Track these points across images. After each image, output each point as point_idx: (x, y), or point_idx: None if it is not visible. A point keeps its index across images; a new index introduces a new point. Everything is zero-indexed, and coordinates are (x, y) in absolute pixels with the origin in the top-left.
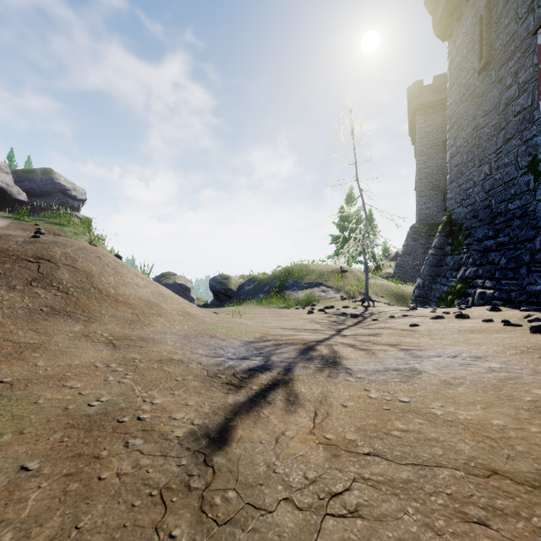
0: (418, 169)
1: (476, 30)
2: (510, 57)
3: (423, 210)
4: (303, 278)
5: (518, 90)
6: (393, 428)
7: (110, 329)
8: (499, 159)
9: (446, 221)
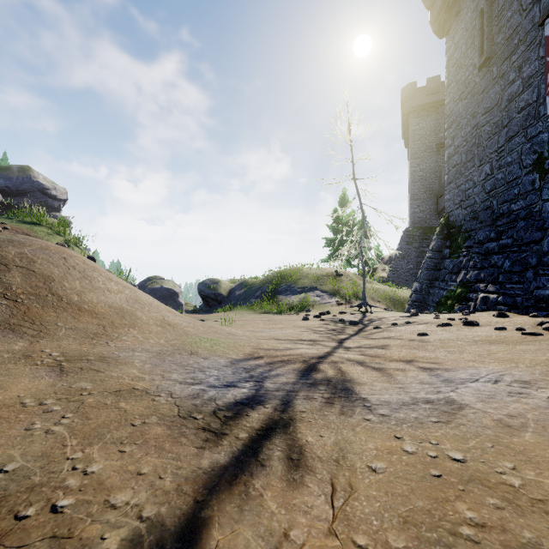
0: (412, 172)
1: (476, 25)
2: (514, 50)
3: (416, 213)
4: (297, 282)
5: (522, 85)
6: (459, 520)
7: (63, 346)
8: (501, 158)
9: (444, 223)
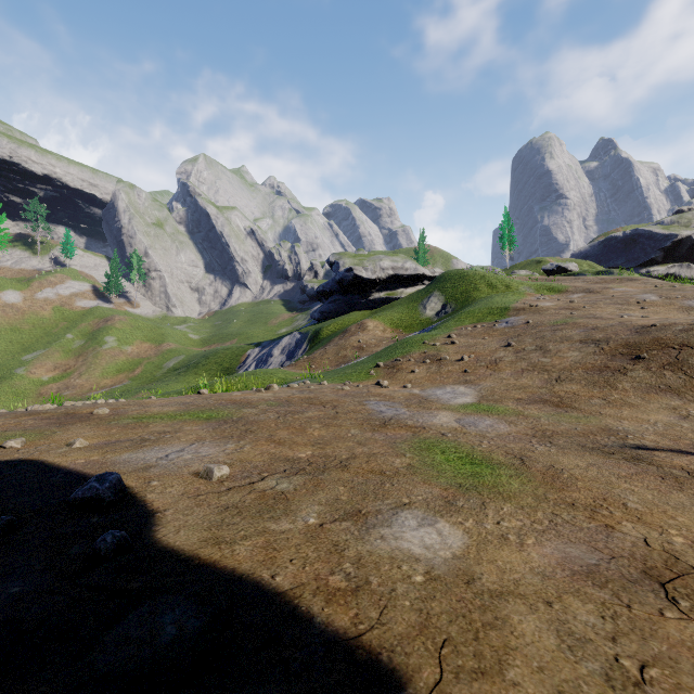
0: None
1: None
2: None
3: None
4: None
5: None
6: None
7: None
8: None
9: None
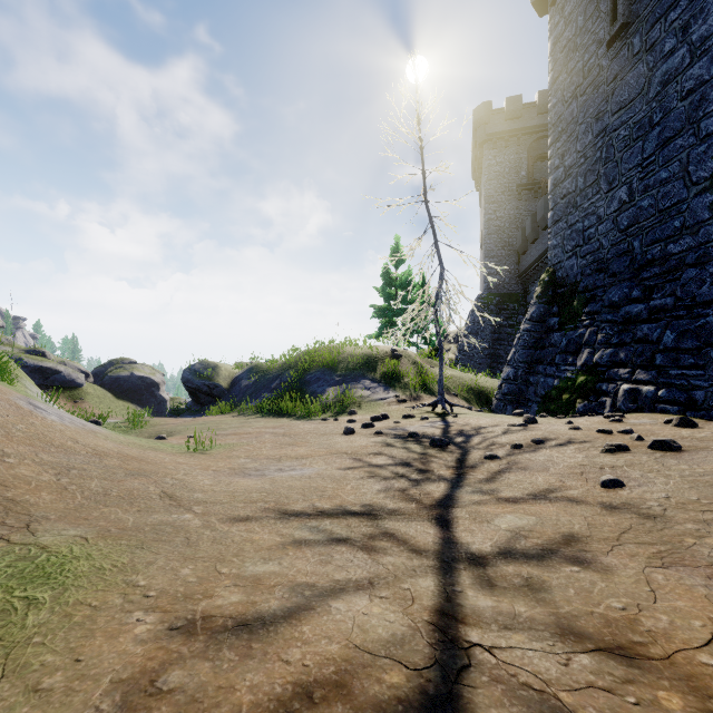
0: (487, 220)
1: None
2: (673, 3)
3: (492, 275)
4: (335, 367)
5: (690, 53)
6: None
7: None
8: (648, 174)
9: (548, 280)
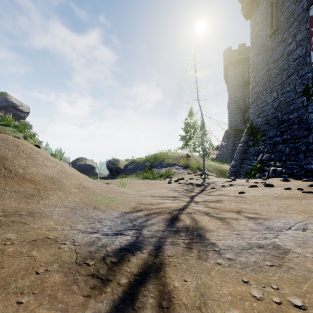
0: (230, 98)
1: (268, 11)
2: (291, 25)
3: (232, 121)
4: (164, 161)
5: (296, 45)
6: None
7: (6, 204)
8: (283, 88)
9: (249, 126)
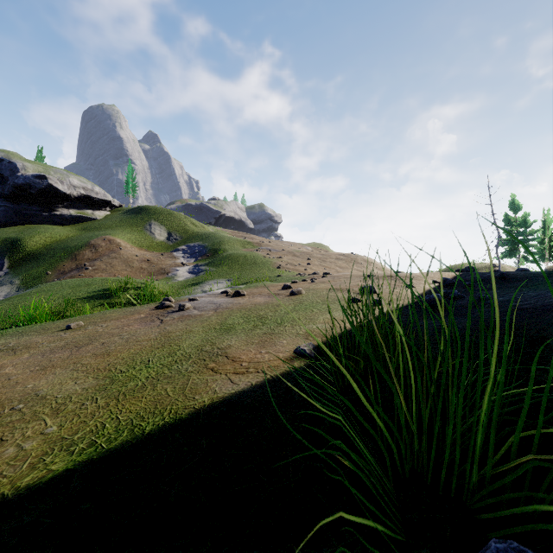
0: None
1: None
2: None
3: None
4: None
5: None
6: None
7: None
8: None
9: None
